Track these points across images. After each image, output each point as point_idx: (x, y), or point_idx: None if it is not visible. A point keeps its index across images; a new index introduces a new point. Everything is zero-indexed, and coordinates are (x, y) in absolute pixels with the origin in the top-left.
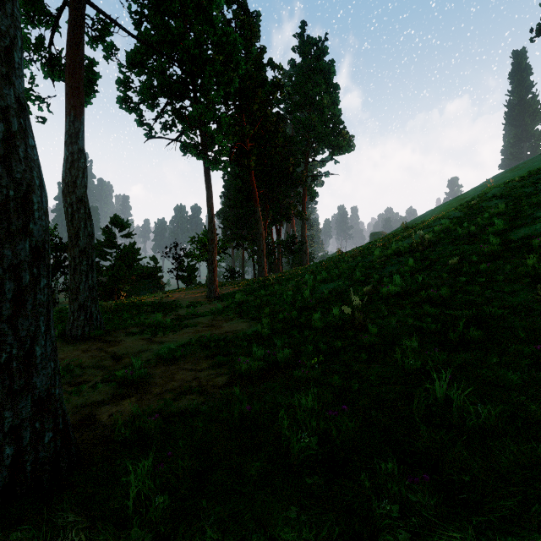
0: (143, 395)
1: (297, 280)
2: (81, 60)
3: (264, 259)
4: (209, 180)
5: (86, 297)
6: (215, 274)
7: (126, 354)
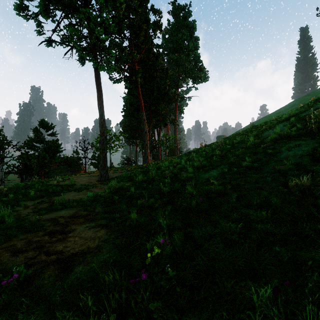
0: None
1: (173, 166)
2: None
3: (147, 150)
4: (98, 82)
5: None
6: (105, 161)
7: None
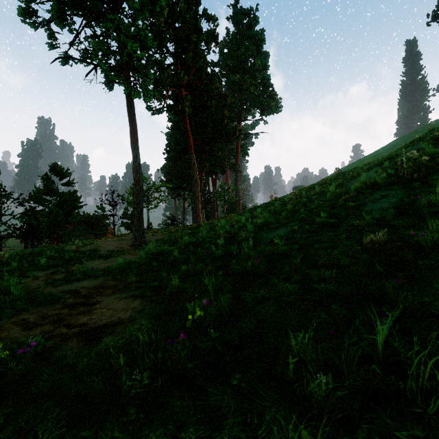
0: None
1: (232, 225)
2: None
3: (198, 205)
4: (132, 113)
5: None
6: (141, 219)
7: None
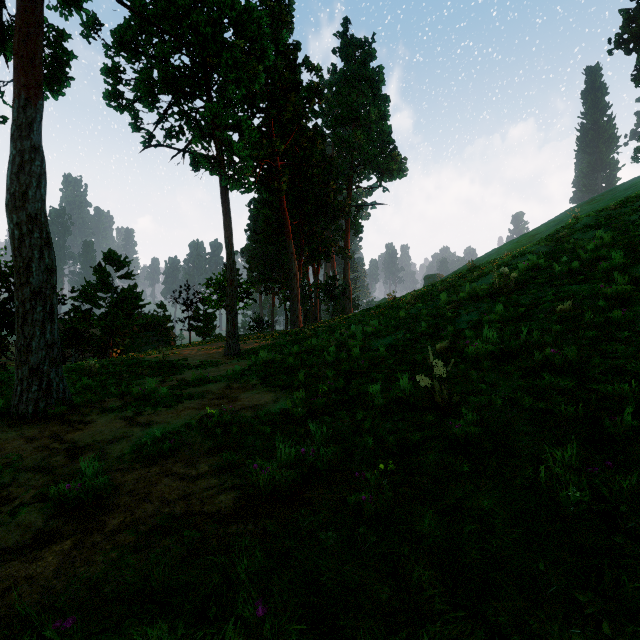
0: (87, 534)
1: (341, 332)
2: (38, 22)
3: (298, 305)
4: (227, 203)
5: (42, 358)
6: (236, 324)
7: (90, 445)
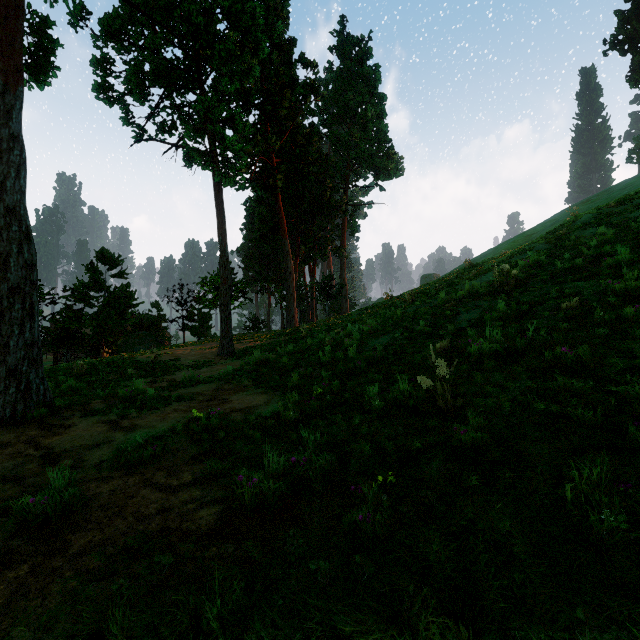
0: (48, 556)
1: (337, 331)
2: (19, 5)
3: (294, 305)
4: (220, 200)
5: (20, 358)
6: (230, 324)
7: (68, 451)
